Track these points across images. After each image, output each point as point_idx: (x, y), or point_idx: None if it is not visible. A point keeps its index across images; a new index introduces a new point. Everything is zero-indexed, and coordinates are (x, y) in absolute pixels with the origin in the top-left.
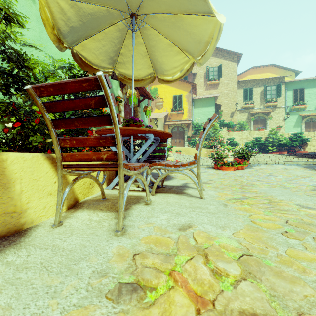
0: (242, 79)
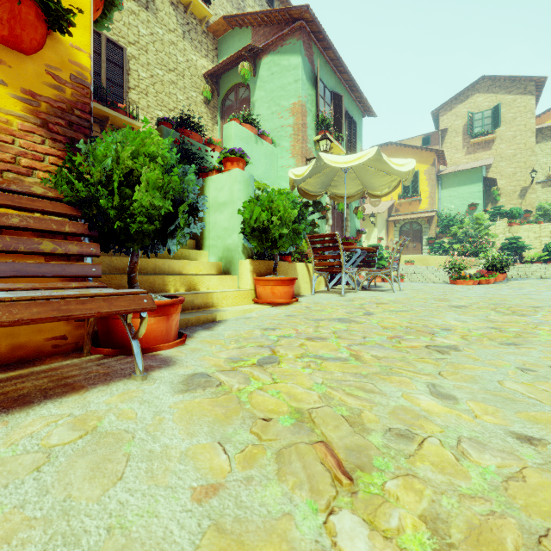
0: None
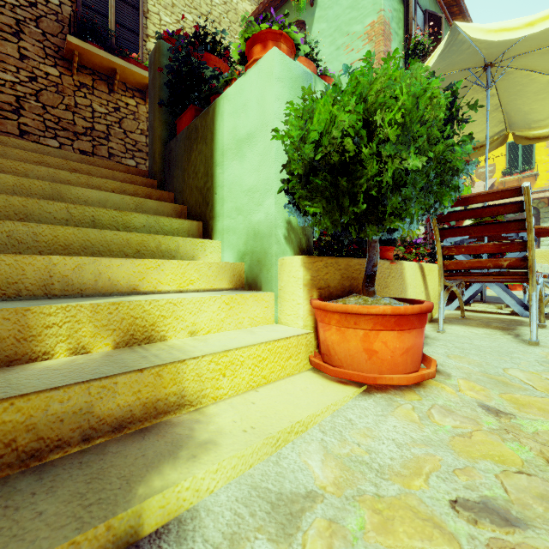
0: None
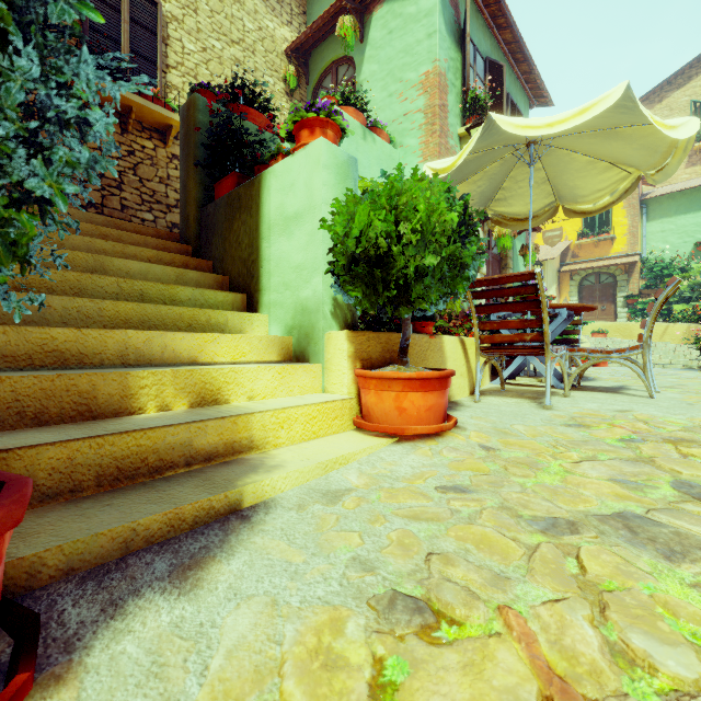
0: None
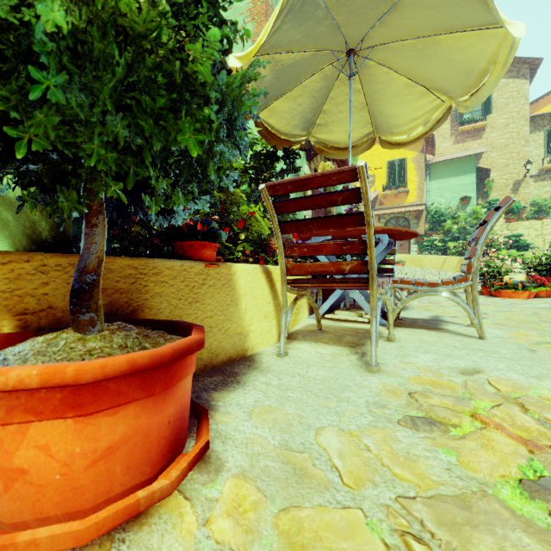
0: (541, 110)
